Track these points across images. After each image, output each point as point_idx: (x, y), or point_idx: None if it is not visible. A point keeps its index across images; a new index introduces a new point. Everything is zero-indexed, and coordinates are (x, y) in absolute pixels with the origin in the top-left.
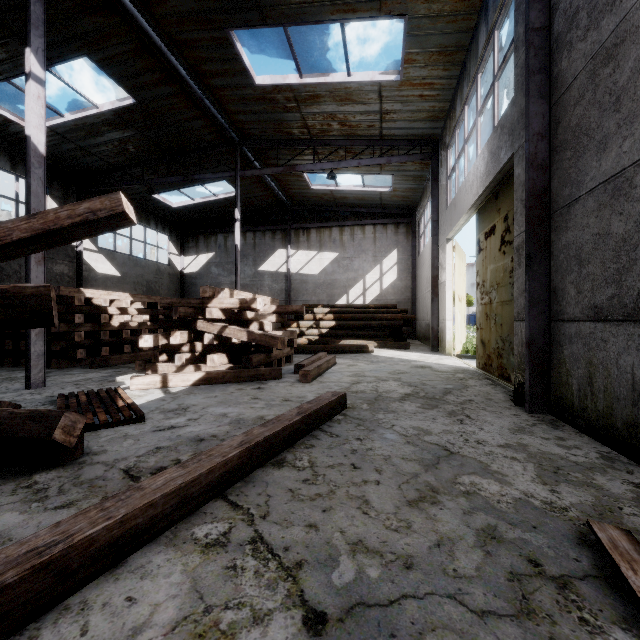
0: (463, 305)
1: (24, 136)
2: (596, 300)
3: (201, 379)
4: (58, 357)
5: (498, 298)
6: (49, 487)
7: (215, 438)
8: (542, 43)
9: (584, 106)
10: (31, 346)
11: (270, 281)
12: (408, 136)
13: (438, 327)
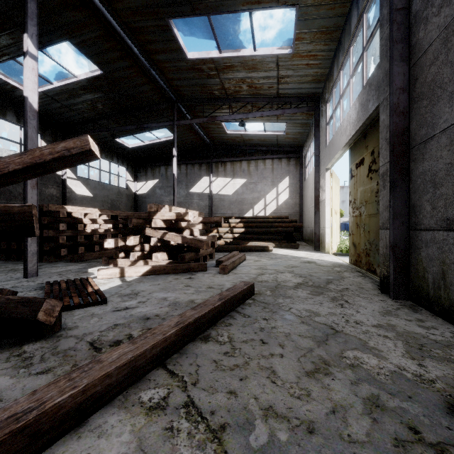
0: (338, 217)
1: None
2: (448, 214)
3: (148, 271)
4: (48, 254)
5: (366, 212)
6: (34, 356)
7: (158, 317)
8: (403, 20)
9: (438, 65)
10: (28, 247)
11: (198, 199)
12: (297, 94)
13: (319, 233)
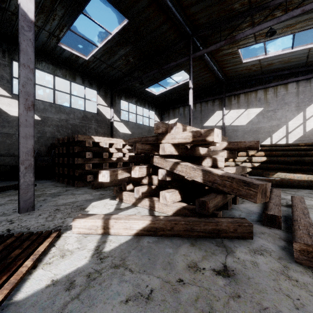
0: None
1: (85, 65)
2: None
3: (145, 228)
4: (79, 179)
5: None
6: None
7: None
8: None
9: None
10: (21, 177)
11: None
12: None
13: None
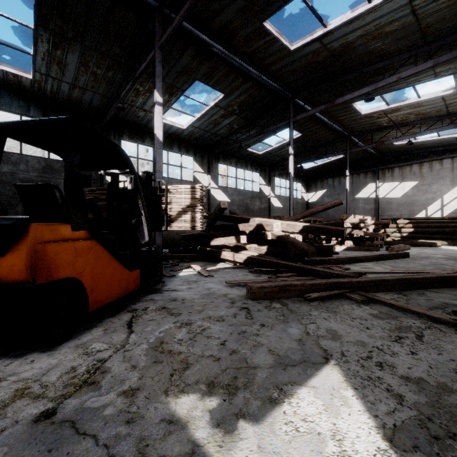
0: None
1: (256, 156)
2: None
3: (345, 248)
4: None
5: None
6: None
7: None
8: None
9: None
10: None
11: (363, 204)
12: None
13: None
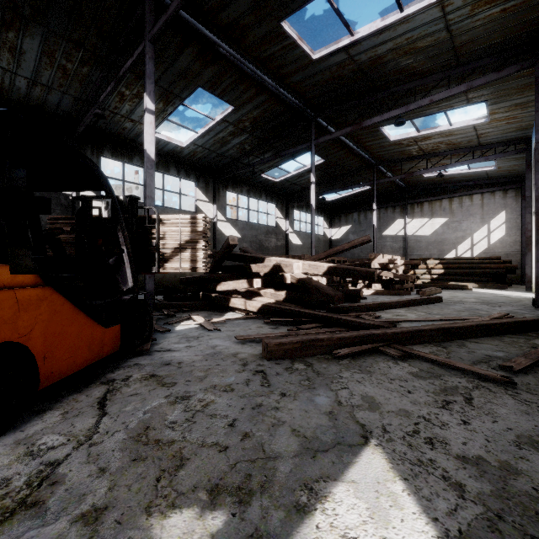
0: None
1: (272, 184)
2: None
3: (374, 293)
4: None
5: None
6: None
7: None
8: None
9: None
10: None
11: (391, 242)
12: (503, 140)
13: (531, 274)
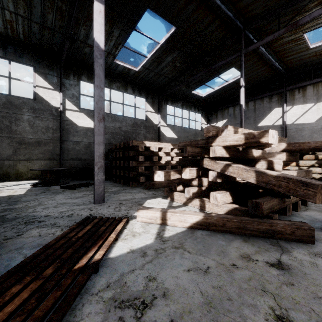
0: None
1: (135, 75)
2: None
3: (198, 222)
4: (133, 180)
5: None
6: None
7: None
8: None
9: None
10: (95, 175)
11: None
12: None
13: None
